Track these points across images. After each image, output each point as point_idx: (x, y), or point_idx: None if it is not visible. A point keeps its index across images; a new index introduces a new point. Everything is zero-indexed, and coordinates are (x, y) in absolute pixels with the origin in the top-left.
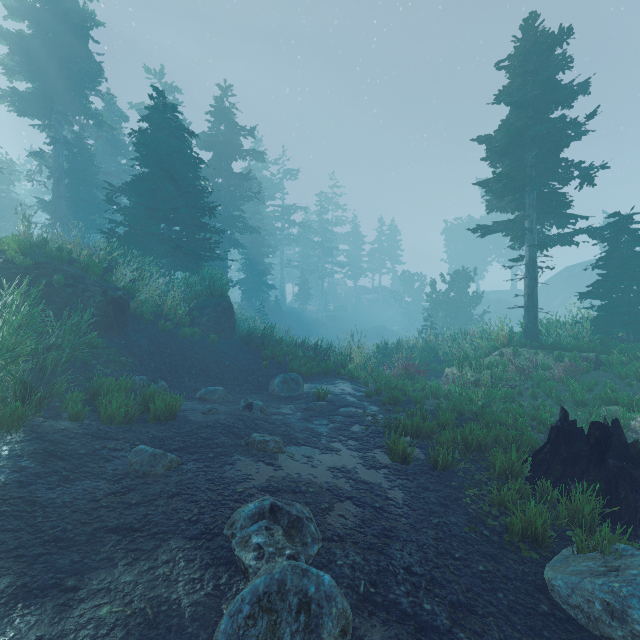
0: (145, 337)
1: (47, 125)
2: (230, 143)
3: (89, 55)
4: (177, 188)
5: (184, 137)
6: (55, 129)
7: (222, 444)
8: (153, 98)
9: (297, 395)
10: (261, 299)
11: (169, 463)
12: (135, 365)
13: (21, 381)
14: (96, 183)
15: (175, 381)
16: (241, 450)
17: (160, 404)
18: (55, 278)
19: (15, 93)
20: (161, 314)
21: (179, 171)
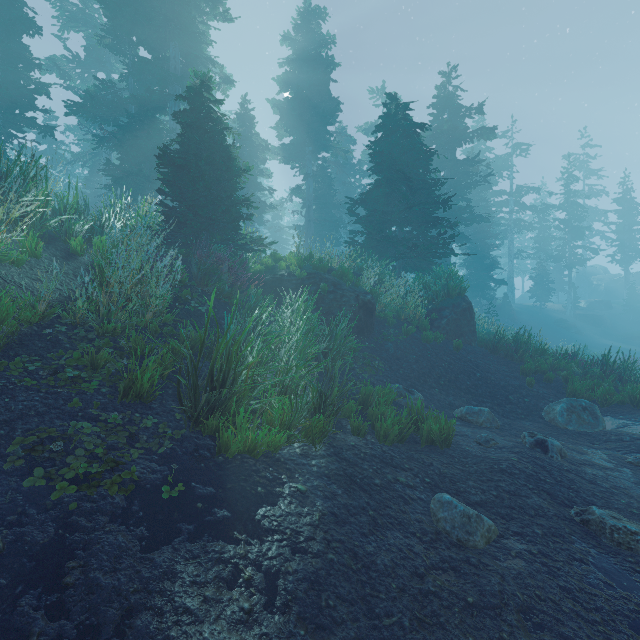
0: (390, 341)
1: (302, 165)
2: (455, 129)
3: (329, 96)
4: (409, 187)
5: (415, 133)
6: (307, 167)
7: (540, 510)
8: (386, 105)
9: (596, 433)
10: (487, 297)
11: (487, 532)
12: (386, 370)
13: (318, 389)
14: (334, 204)
15: (426, 392)
16: (579, 532)
17: (433, 426)
18: (321, 286)
19: (283, 147)
20: (400, 317)
21: (411, 169)
